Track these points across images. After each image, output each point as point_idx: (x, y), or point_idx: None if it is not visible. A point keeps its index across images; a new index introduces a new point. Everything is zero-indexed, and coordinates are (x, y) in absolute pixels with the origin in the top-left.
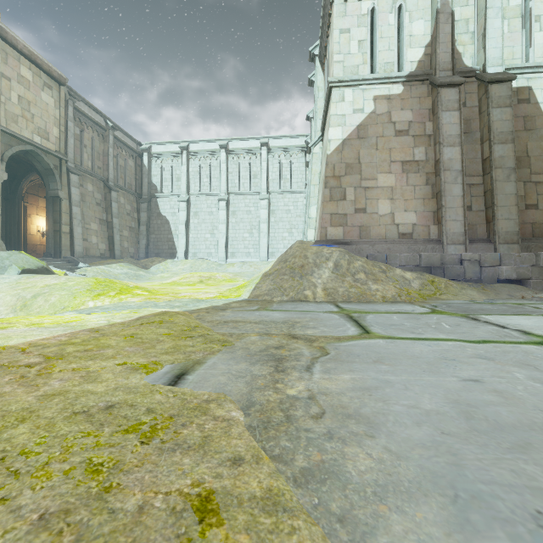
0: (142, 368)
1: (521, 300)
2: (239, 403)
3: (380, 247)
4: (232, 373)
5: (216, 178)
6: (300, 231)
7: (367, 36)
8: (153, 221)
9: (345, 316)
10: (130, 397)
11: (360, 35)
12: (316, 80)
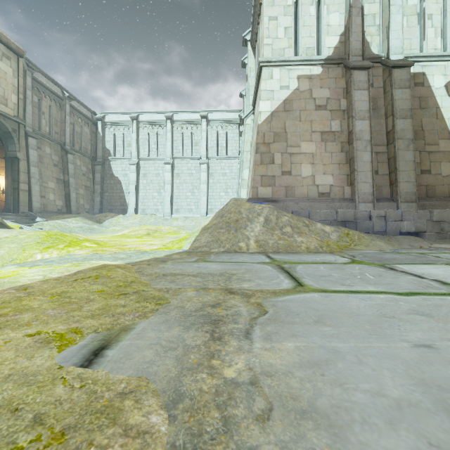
0: (56, 340)
1: (420, 250)
2: (164, 395)
3: (303, 204)
4: (161, 344)
5: (163, 145)
6: (235, 191)
7: (292, 24)
8: (106, 181)
9: (277, 267)
10: (19, 393)
11: (286, 22)
12: (248, 61)
